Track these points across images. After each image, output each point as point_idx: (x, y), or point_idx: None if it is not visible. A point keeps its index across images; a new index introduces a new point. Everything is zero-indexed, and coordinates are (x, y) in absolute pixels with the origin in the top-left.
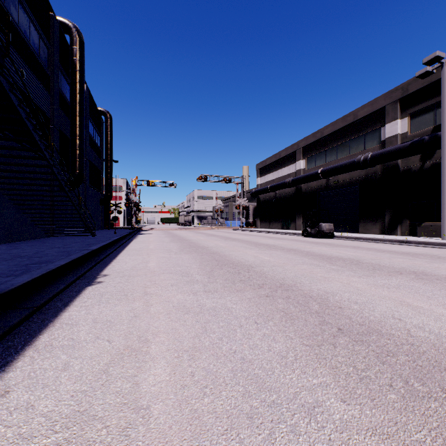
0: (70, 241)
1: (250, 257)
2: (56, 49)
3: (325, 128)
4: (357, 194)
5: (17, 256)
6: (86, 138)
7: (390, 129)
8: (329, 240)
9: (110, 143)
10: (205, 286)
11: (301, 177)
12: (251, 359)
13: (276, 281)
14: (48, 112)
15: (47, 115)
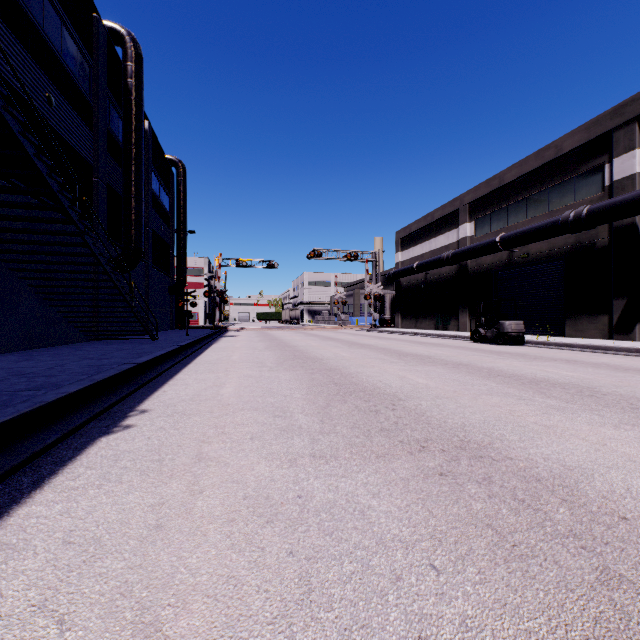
0: (116, 348)
1: (393, 378)
2: (102, 67)
3: (506, 171)
4: (561, 274)
5: (17, 373)
6: (148, 198)
7: (621, 166)
8: (518, 347)
9: (183, 206)
10: (315, 441)
11: (467, 249)
12: None
13: (451, 434)
14: (90, 159)
15: (89, 163)
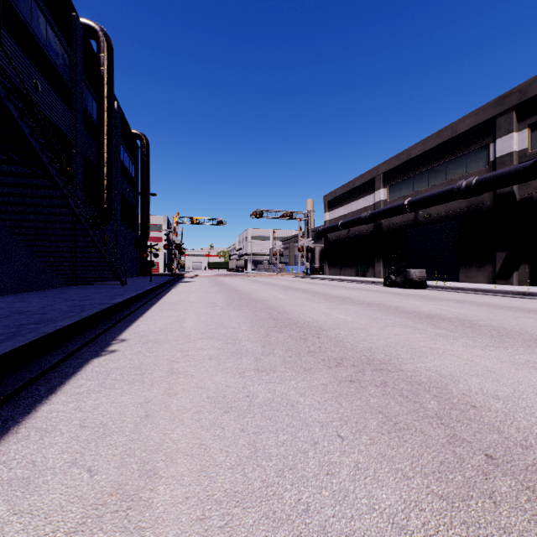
0: (93, 291)
1: (319, 315)
2: (80, 58)
3: (412, 148)
4: (456, 232)
5: (16, 311)
6: (117, 166)
7: (502, 145)
8: (421, 290)
9: (146, 173)
10: (258, 360)
11: (381, 210)
12: (340, 534)
13: (360, 354)
14: (69, 134)
15: (68, 137)
